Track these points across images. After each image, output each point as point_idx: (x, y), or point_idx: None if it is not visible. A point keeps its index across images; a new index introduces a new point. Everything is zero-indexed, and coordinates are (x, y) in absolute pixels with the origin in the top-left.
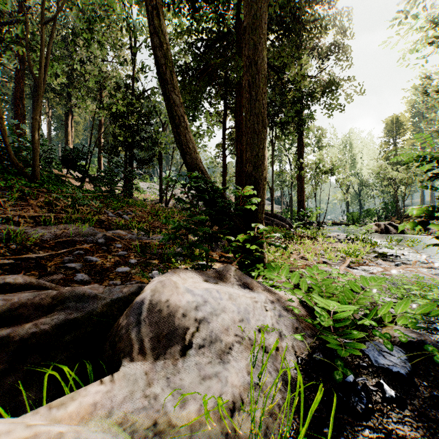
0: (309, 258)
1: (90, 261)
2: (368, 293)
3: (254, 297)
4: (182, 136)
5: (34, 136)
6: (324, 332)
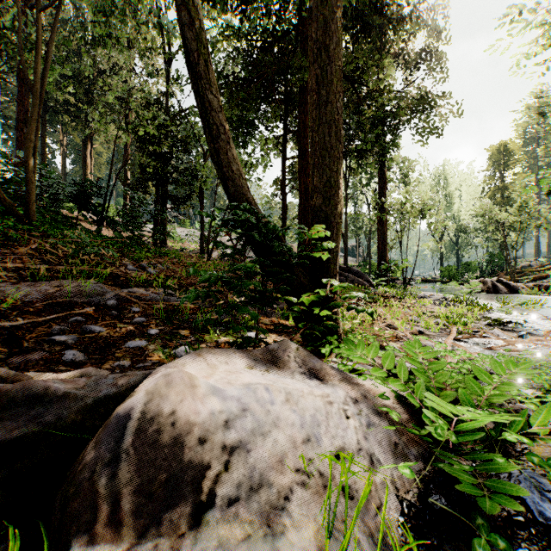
0: (398, 327)
1: (90, 332)
2: (506, 387)
3: (326, 394)
4: (221, 154)
5: (28, 162)
6: (445, 457)
